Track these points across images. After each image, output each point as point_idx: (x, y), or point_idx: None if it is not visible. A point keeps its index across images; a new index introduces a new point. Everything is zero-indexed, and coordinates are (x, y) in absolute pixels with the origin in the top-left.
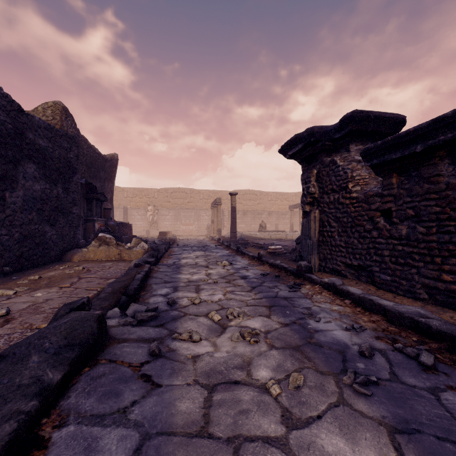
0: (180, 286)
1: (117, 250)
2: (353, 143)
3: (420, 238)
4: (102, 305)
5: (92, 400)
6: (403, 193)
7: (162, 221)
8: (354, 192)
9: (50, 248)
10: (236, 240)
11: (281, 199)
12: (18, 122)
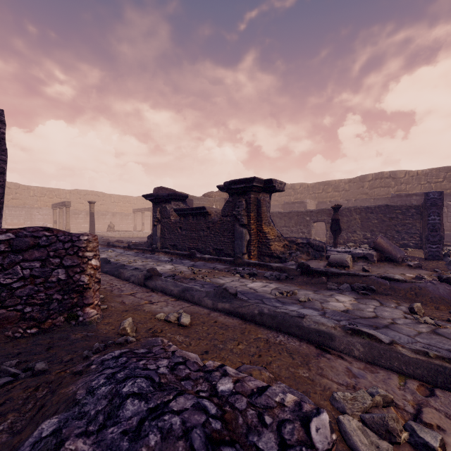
0: None
1: None
2: (172, 201)
3: (187, 235)
4: None
5: None
6: (184, 222)
7: None
8: (172, 220)
9: None
10: None
11: (124, 201)
12: None
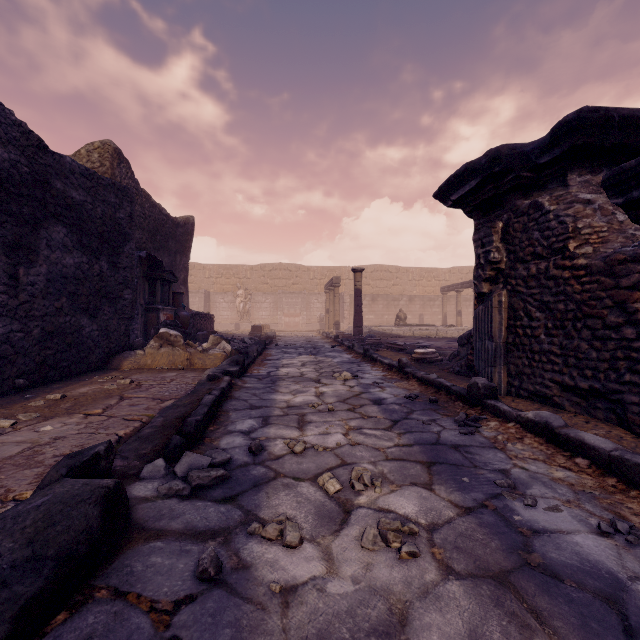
0: (274, 415)
1: (186, 353)
2: (573, 171)
3: None
4: (140, 450)
5: None
6: None
7: (256, 311)
8: (580, 257)
9: (89, 350)
10: (362, 338)
11: (428, 277)
12: (38, 164)
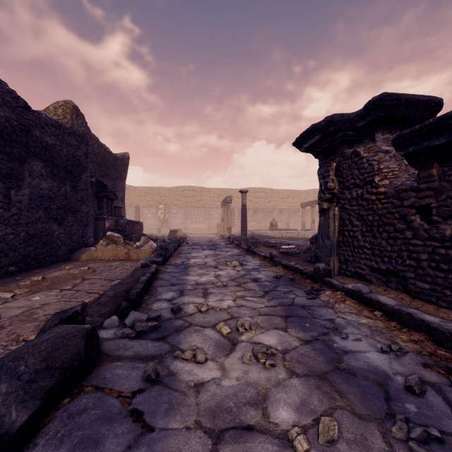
0: (187, 289)
1: (125, 249)
2: (378, 132)
3: None
4: (101, 311)
5: (64, 450)
6: (447, 186)
7: (172, 220)
8: (381, 187)
9: (58, 247)
10: (247, 238)
11: (292, 196)
12: (24, 119)
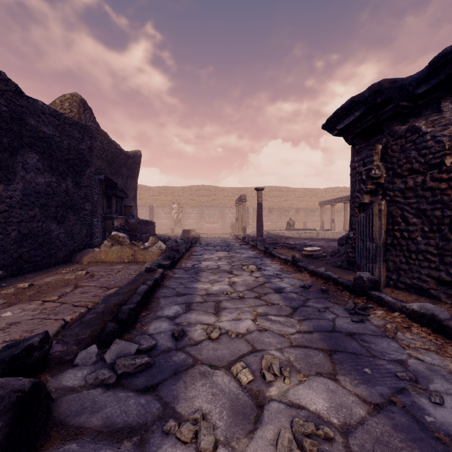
0: (195, 301)
1: (131, 250)
2: (446, 99)
3: None
4: (80, 335)
5: None
6: None
7: (186, 219)
8: None
9: (57, 248)
10: (263, 239)
11: (310, 195)
12: (15, 105)
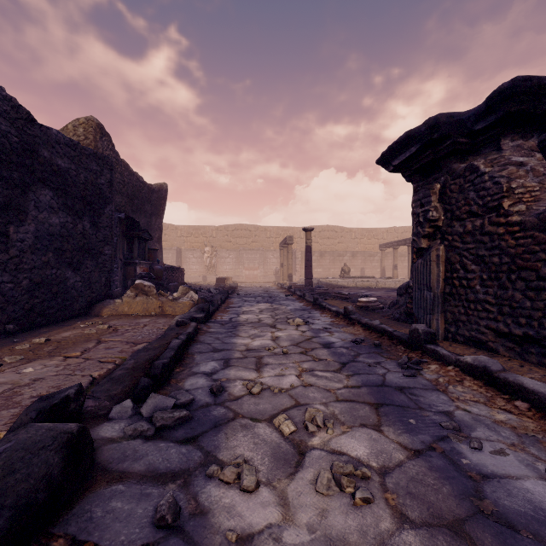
0: (234, 357)
1: (158, 302)
2: (506, 137)
3: None
4: (111, 391)
5: None
6: None
7: (221, 265)
8: (514, 214)
9: (73, 299)
10: (312, 288)
11: (368, 236)
12: (27, 135)
